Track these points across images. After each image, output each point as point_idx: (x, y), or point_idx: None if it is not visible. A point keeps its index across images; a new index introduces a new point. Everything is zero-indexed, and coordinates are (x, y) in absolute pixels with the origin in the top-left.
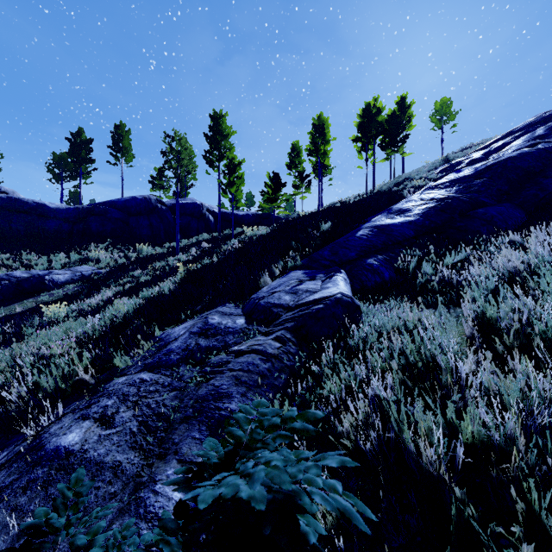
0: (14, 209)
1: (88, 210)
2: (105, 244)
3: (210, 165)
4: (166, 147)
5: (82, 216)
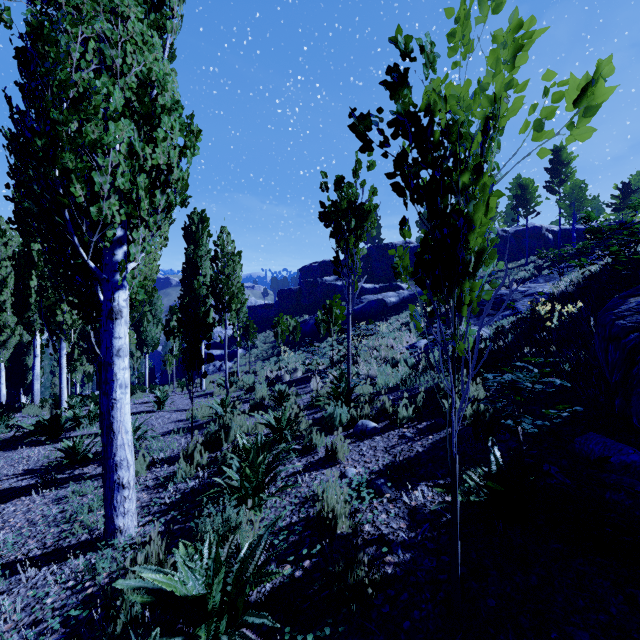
0: None
1: None
2: None
3: (550, 192)
4: (517, 192)
5: None
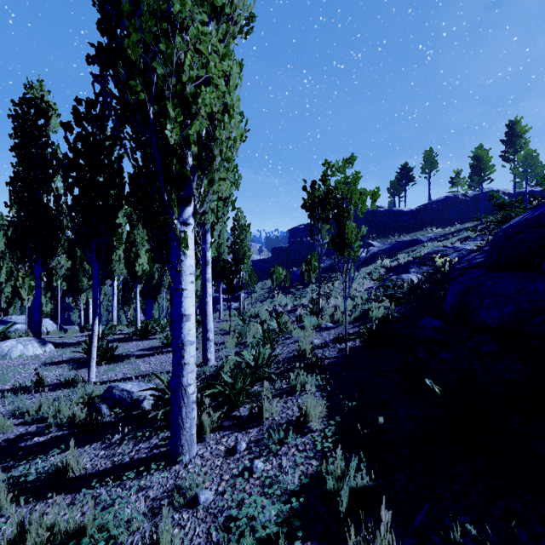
0: (389, 214)
1: (421, 208)
2: (433, 225)
3: (505, 161)
4: (473, 163)
5: (418, 213)
